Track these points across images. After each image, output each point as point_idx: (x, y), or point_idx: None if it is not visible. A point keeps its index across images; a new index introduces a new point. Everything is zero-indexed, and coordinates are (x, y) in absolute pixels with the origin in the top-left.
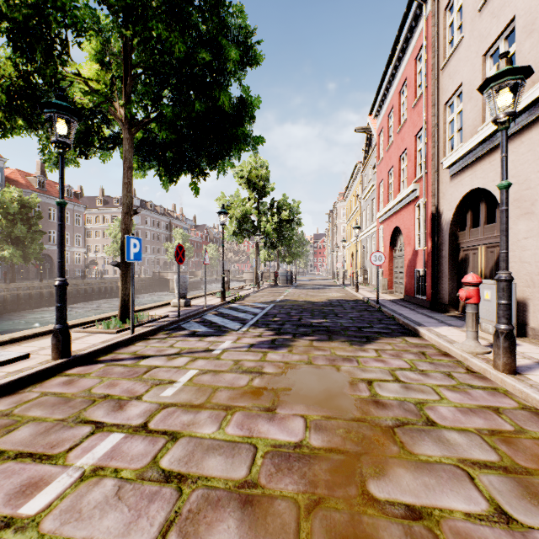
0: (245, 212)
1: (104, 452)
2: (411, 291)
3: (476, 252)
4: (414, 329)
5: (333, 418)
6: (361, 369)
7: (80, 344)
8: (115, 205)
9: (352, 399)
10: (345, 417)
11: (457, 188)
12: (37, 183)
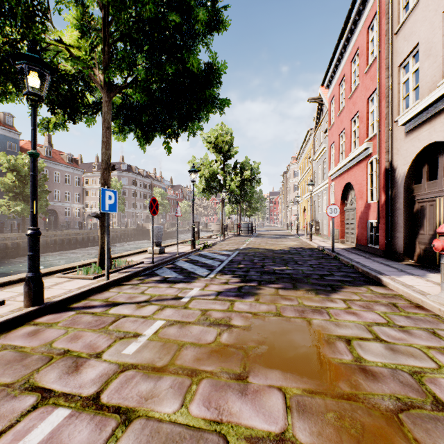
0: (212, 172)
1: (37, 441)
2: (363, 241)
3: (433, 203)
4: (376, 278)
5: (318, 393)
6: (334, 323)
7: (57, 289)
8: None
9: (334, 364)
10: (332, 392)
11: (413, 143)
12: (45, 151)
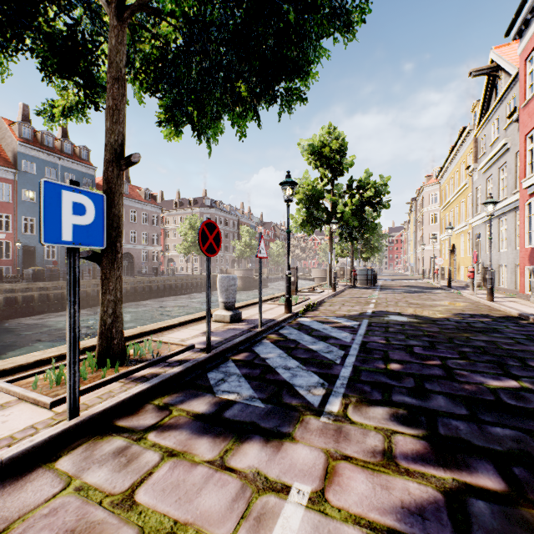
0: (316, 196)
1: None
2: None
3: None
4: None
5: None
6: None
7: None
8: (189, 206)
9: None
10: None
11: None
12: None
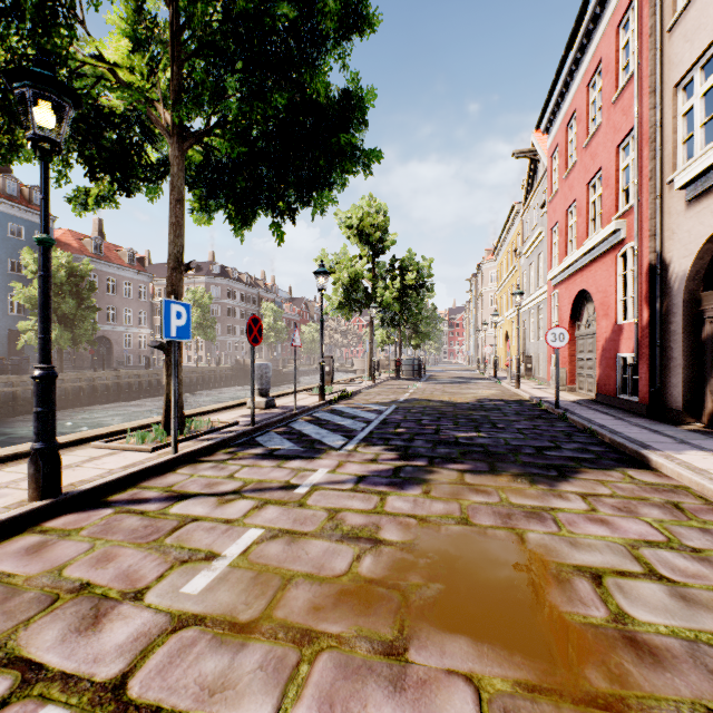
0: (355, 276)
1: None
2: (609, 389)
3: None
4: (638, 455)
5: (544, 691)
6: (568, 540)
7: (90, 469)
8: (190, 273)
9: (572, 628)
10: (572, 690)
11: (702, 218)
12: (93, 246)
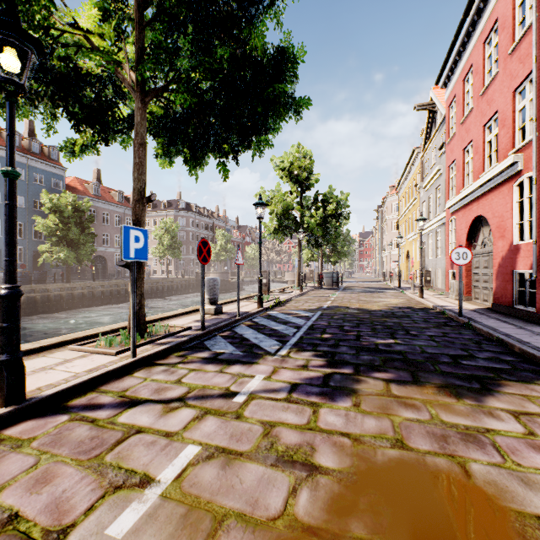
0: (286, 207)
1: None
2: (506, 300)
3: None
4: None
5: None
6: (518, 476)
7: (60, 372)
8: (163, 208)
9: None
10: None
11: None
12: (93, 189)
